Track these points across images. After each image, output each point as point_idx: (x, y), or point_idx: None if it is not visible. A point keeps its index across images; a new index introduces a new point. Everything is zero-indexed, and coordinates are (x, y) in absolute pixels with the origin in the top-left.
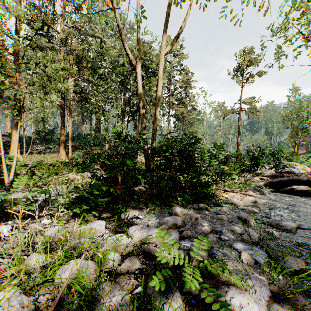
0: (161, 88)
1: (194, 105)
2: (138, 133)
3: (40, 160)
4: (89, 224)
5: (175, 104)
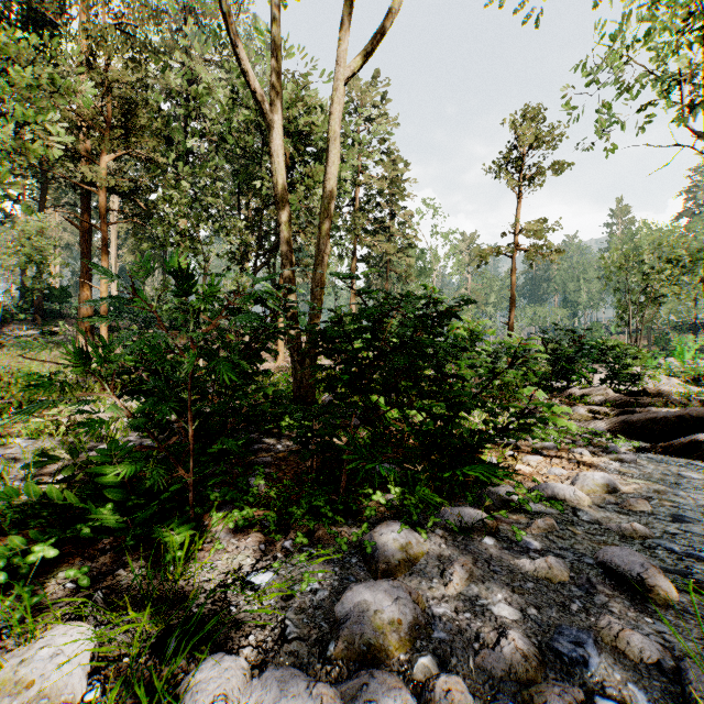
0: (336, 171)
1: (411, 235)
2: (264, 280)
3: (23, 364)
4: (15, 653)
5: (367, 232)
